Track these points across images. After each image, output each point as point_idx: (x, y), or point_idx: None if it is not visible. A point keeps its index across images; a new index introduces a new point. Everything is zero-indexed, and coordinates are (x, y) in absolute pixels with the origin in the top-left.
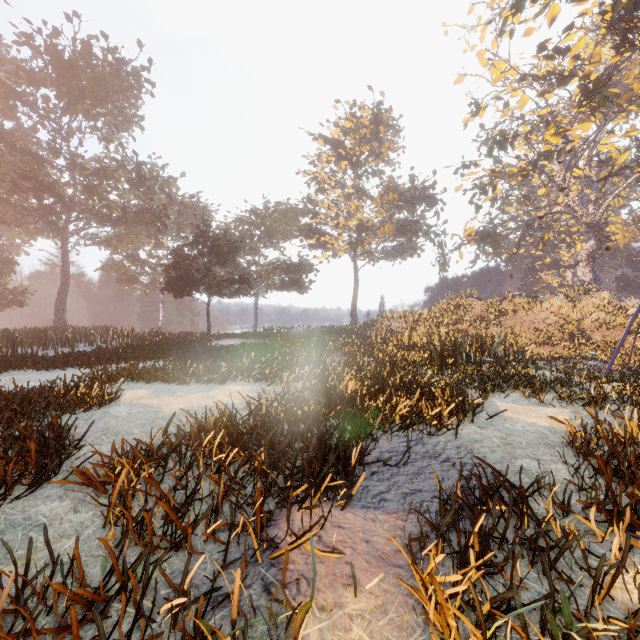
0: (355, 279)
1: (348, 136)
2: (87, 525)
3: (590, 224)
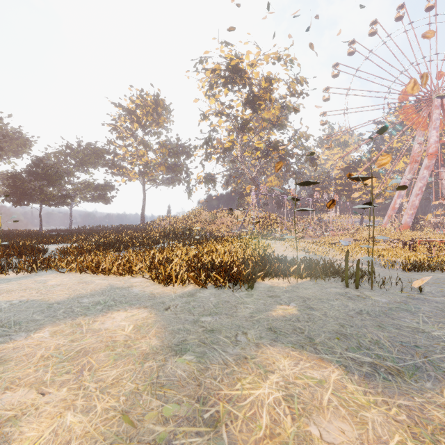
0: (144, 196)
1: (138, 109)
2: None
3: (251, 179)
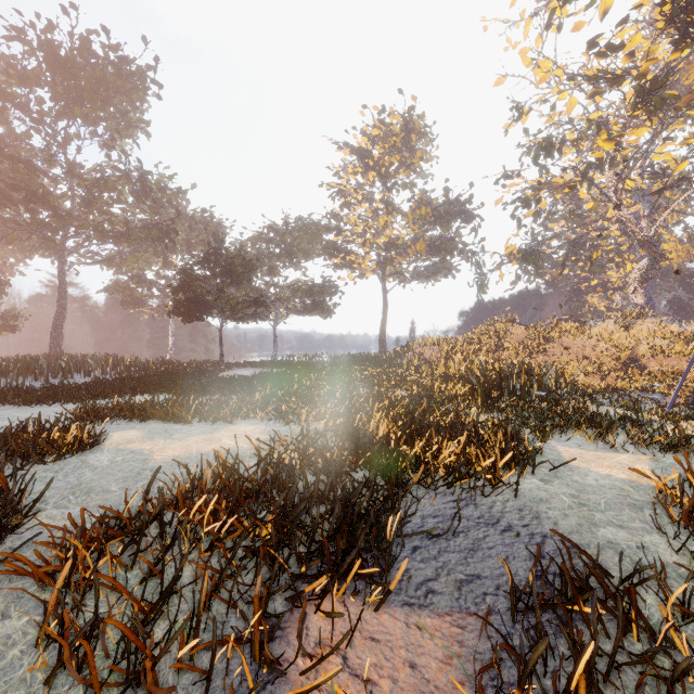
0: (384, 302)
1: (376, 145)
2: (14, 641)
3: (644, 241)
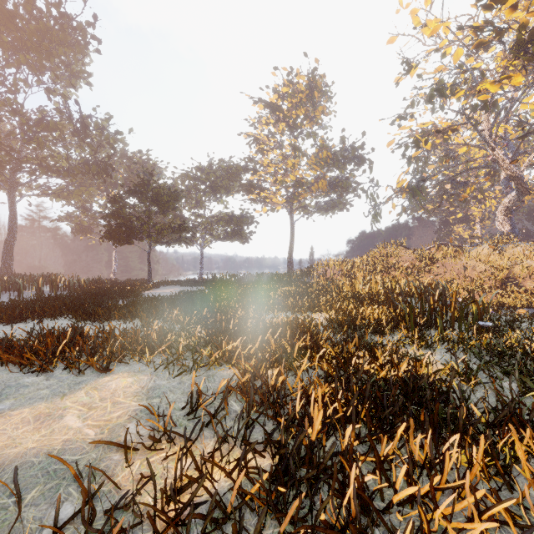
0: (291, 231)
1: (285, 100)
2: None
3: (514, 177)
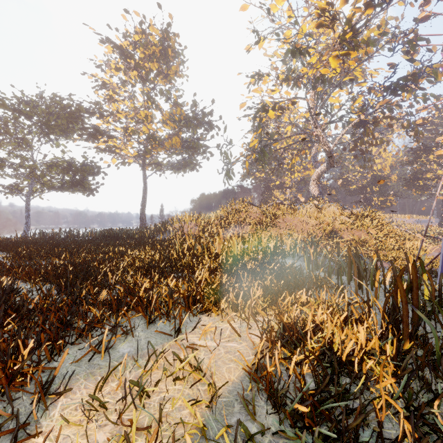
0: (144, 185)
1: (137, 49)
2: None
3: (328, 152)
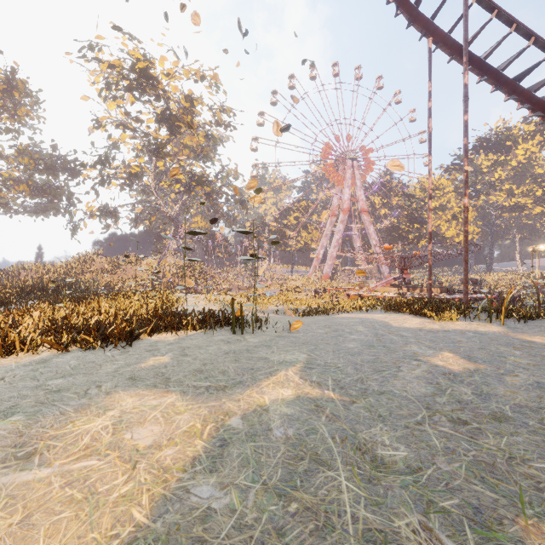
0: None
1: None
2: None
3: (169, 217)
